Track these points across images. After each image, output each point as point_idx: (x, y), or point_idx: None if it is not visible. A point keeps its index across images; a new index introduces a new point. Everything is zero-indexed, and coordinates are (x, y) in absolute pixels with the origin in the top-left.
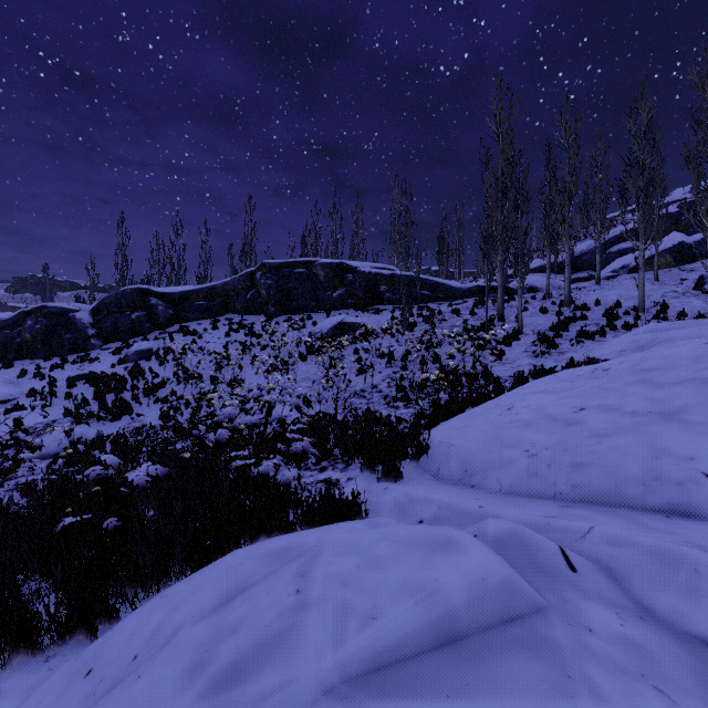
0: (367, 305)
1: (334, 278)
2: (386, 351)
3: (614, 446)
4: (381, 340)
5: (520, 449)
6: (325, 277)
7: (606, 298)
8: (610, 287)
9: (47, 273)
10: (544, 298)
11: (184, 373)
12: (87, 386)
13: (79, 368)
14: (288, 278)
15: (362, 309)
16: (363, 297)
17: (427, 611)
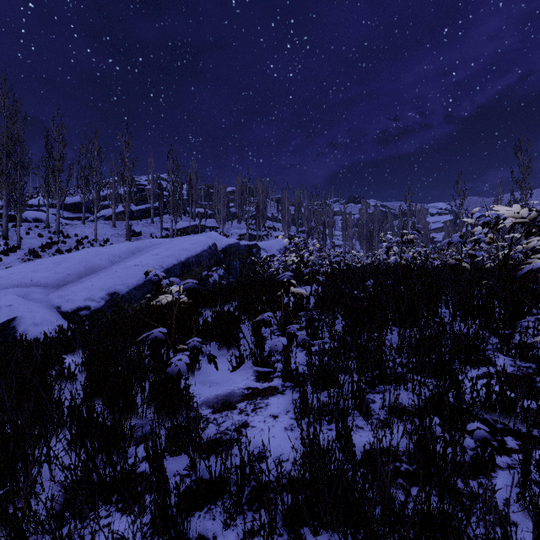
0: None
1: None
2: None
3: (14, 278)
4: None
5: None
6: None
7: (84, 233)
8: (90, 226)
9: None
10: (45, 228)
11: None
12: None
13: None
14: None
15: None
16: None
17: None
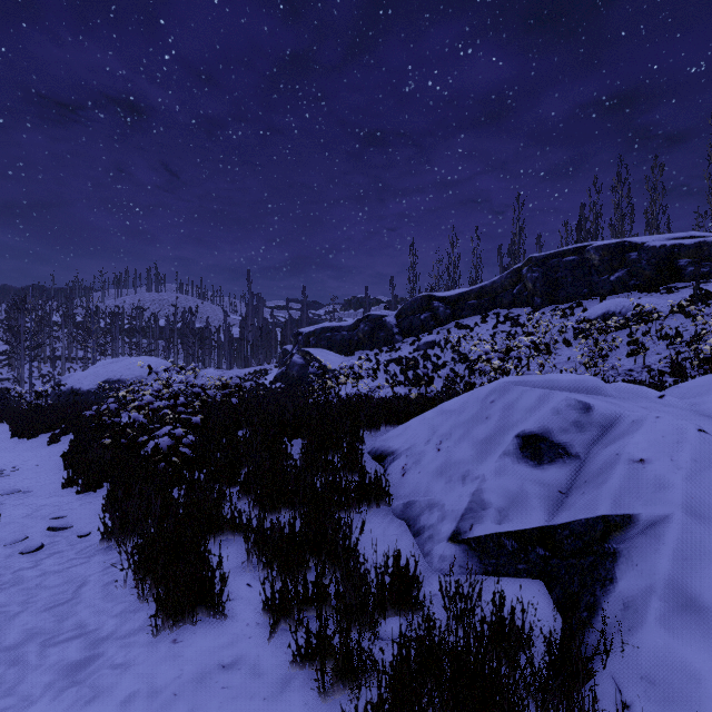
0: (658, 285)
1: (612, 260)
2: (673, 332)
3: None
4: (668, 321)
5: None
6: (600, 260)
7: None
8: None
9: (366, 293)
10: None
11: (459, 356)
12: (395, 366)
13: (389, 355)
14: (555, 268)
15: (649, 289)
16: (651, 275)
17: (547, 381)
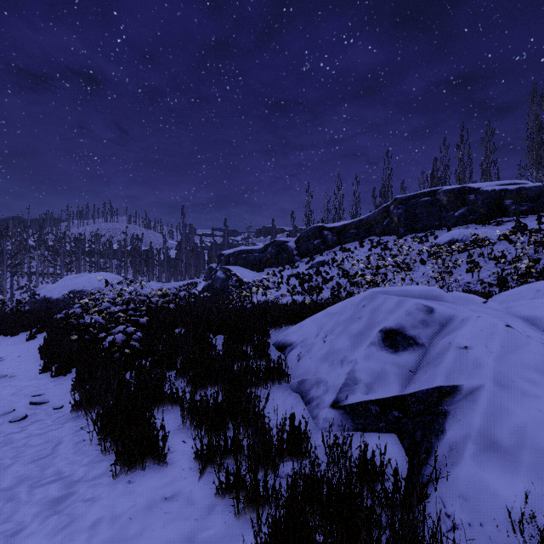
0: (490, 219)
1: (456, 200)
2: (500, 254)
3: None
4: (497, 246)
5: (535, 290)
6: (447, 200)
7: None
8: None
9: (273, 224)
10: None
11: (342, 272)
12: (295, 280)
13: (290, 272)
14: (414, 206)
15: (483, 222)
16: (485, 212)
17: (404, 291)
